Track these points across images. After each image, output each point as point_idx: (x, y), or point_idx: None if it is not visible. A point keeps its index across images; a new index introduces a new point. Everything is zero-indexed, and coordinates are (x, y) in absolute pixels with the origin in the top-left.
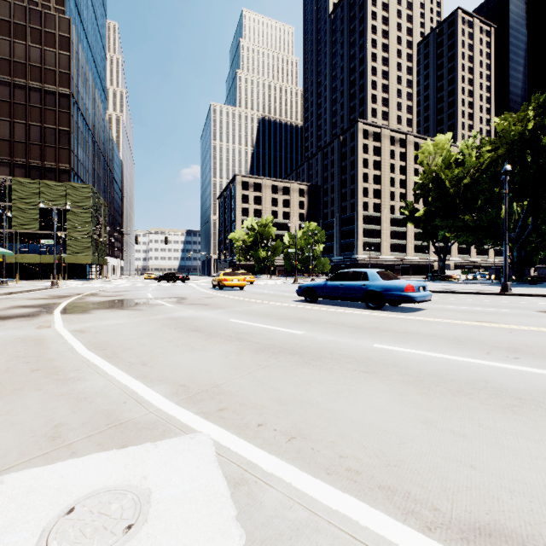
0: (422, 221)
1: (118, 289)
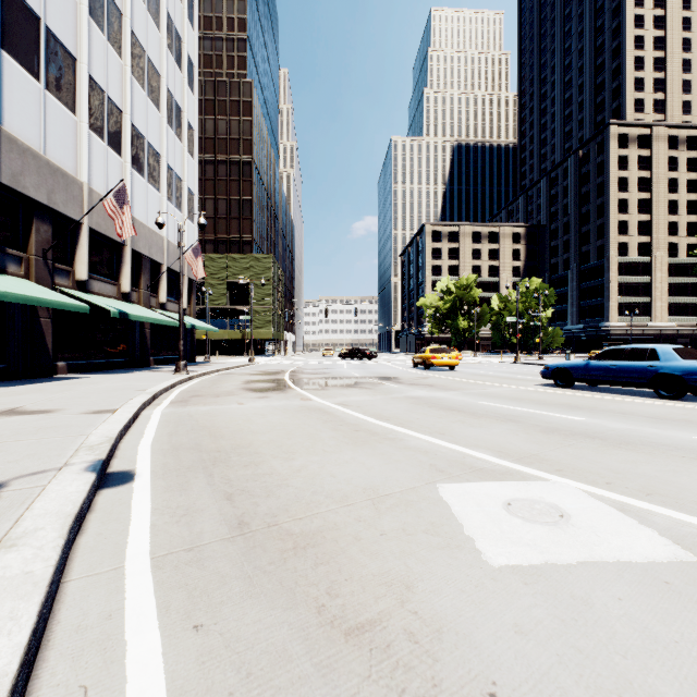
0: None
1: (313, 367)
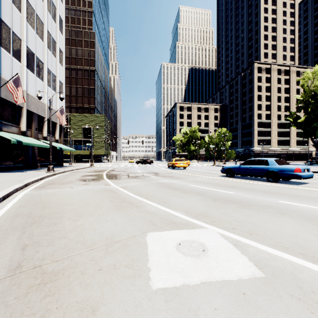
0: (303, 124)
1: (121, 168)
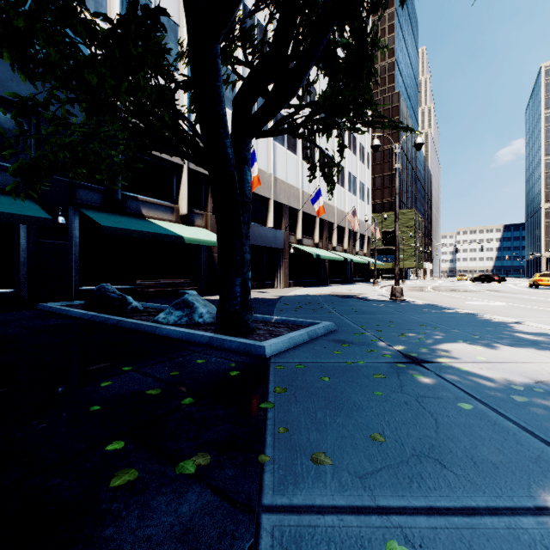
0: None
1: (445, 285)
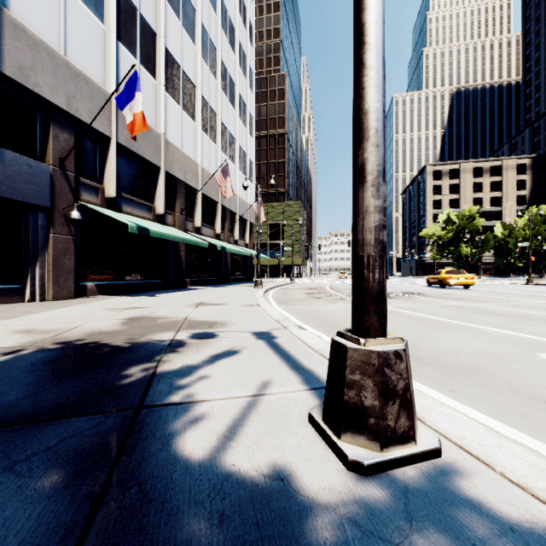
0: None
1: (341, 285)
